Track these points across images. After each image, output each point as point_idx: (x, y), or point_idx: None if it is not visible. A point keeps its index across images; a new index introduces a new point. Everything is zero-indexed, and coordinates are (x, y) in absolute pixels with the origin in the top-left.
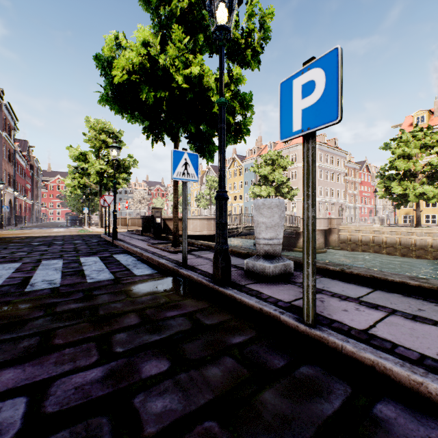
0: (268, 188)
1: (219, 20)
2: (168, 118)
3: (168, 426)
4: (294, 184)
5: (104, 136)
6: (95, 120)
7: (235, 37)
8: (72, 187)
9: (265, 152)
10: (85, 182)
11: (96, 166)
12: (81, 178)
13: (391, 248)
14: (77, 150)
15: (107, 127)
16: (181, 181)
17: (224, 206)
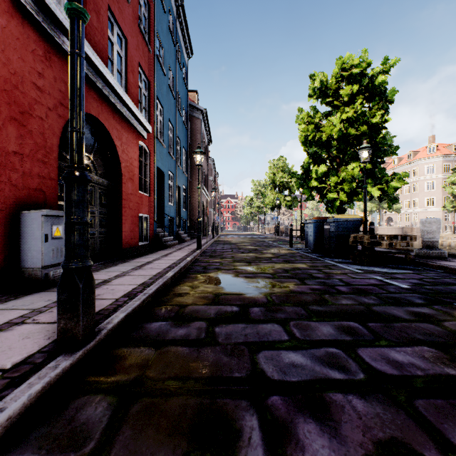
0: (370, 205)
1: (277, 202)
2: (275, 206)
3: (267, 238)
4: (415, 196)
5: (260, 188)
6: (256, 181)
7: (290, 187)
8: (247, 213)
9: (390, 167)
10: (251, 211)
11: (256, 204)
12: (250, 209)
13: (454, 249)
14: (249, 197)
15: (261, 183)
16: (275, 222)
17: (277, 226)
